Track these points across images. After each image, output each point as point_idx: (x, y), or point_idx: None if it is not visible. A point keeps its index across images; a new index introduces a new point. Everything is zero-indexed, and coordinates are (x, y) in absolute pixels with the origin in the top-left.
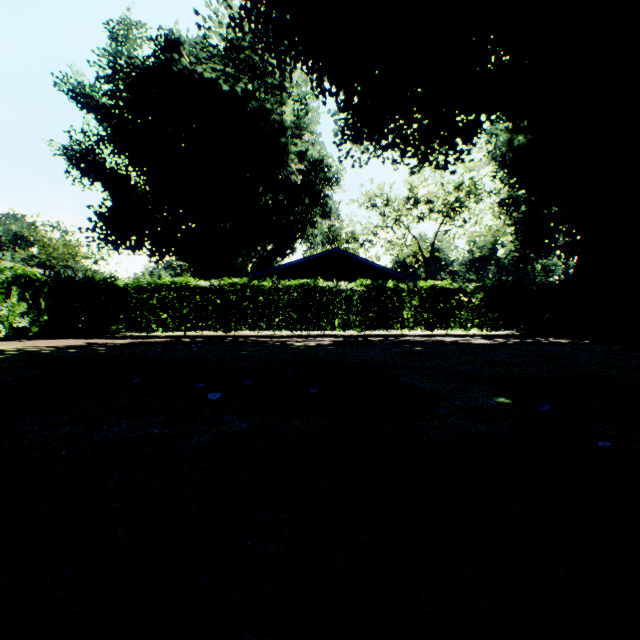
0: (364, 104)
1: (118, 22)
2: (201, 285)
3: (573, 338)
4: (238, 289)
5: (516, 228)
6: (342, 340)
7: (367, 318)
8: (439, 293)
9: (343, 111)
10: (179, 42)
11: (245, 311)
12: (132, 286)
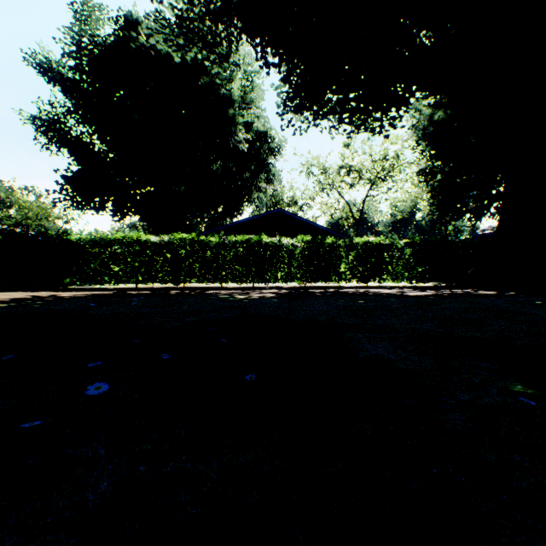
0: (304, 76)
1: (82, 3)
2: (151, 240)
3: (497, 290)
4: (187, 244)
5: (433, 194)
6: (285, 292)
7: (308, 271)
8: (373, 248)
9: (285, 82)
10: (137, 22)
11: (193, 265)
12: (84, 241)
